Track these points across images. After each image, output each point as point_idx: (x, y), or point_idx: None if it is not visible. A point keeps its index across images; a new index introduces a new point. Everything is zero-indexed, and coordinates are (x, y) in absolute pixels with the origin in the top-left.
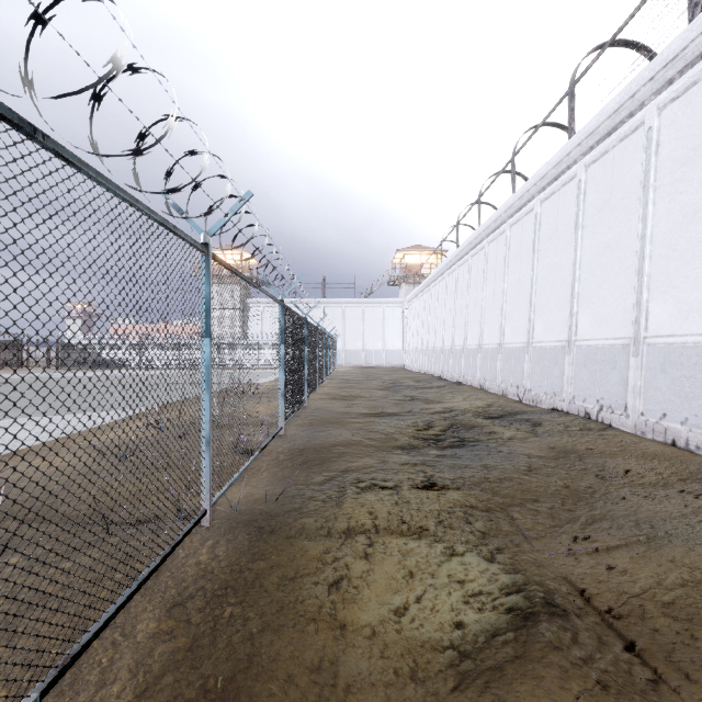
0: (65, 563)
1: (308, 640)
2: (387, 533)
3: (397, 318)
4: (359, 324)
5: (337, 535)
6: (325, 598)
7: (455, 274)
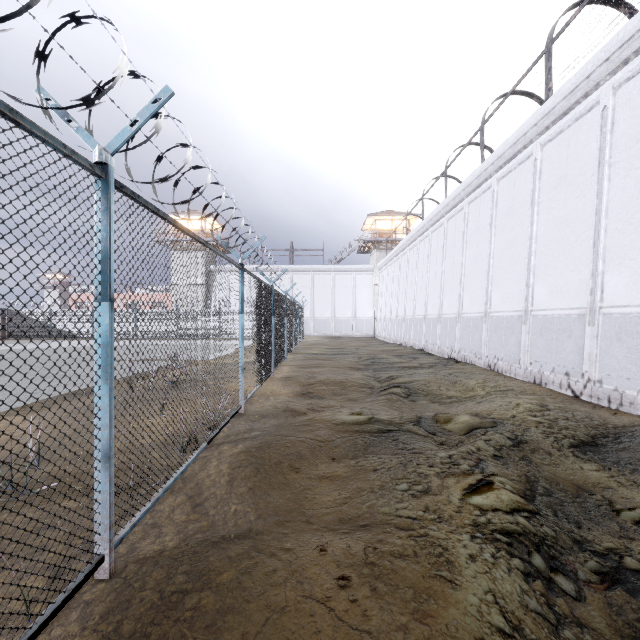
0: None
1: None
2: None
3: (368, 286)
4: (328, 292)
5: None
6: None
7: (443, 229)
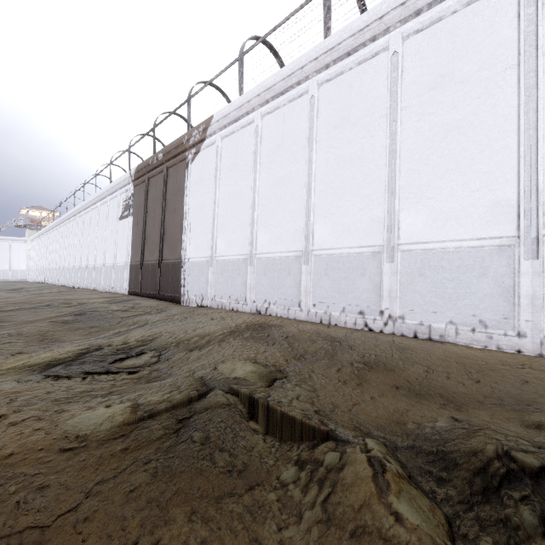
0: None
1: None
2: None
3: (23, 250)
4: None
5: None
6: None
7: (48, 236)
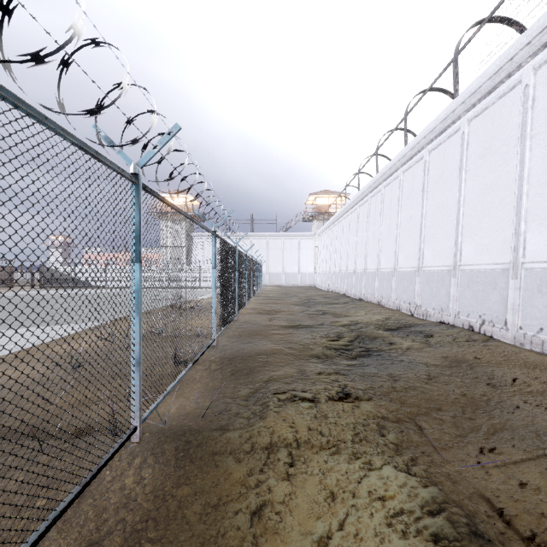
0: None
1: None
2: (308, 448)
3: (310, 248)
4: (280, 252)
5: (260, 451)
6: (247, 527)
7: (357, 212)
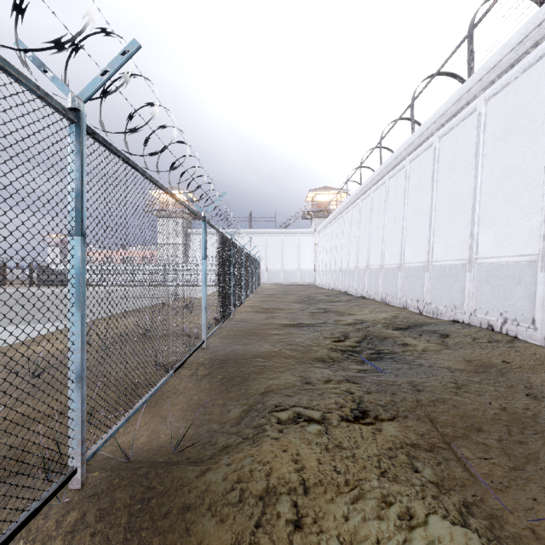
0: None
1: None
2: (319, 497)
3: (309, 245)
4: (279, 249)
5: (252, 504)
6: None
7: (359, 207)
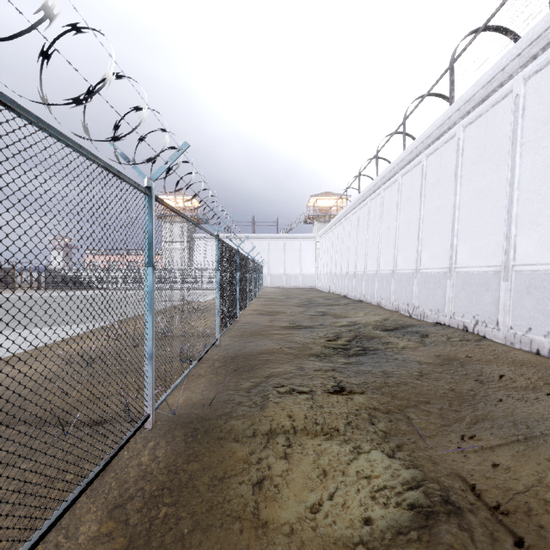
0: (23, 464)
1: (233, 539)
2: (304, 434)
3: (311, 249)
4: (281, 254)
5: (261, 436)
6: (249, 496)
7: (357, 215)
